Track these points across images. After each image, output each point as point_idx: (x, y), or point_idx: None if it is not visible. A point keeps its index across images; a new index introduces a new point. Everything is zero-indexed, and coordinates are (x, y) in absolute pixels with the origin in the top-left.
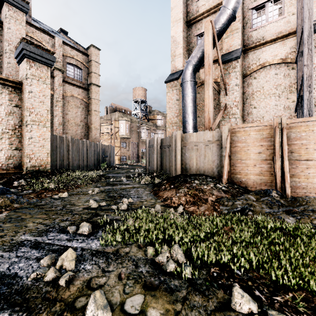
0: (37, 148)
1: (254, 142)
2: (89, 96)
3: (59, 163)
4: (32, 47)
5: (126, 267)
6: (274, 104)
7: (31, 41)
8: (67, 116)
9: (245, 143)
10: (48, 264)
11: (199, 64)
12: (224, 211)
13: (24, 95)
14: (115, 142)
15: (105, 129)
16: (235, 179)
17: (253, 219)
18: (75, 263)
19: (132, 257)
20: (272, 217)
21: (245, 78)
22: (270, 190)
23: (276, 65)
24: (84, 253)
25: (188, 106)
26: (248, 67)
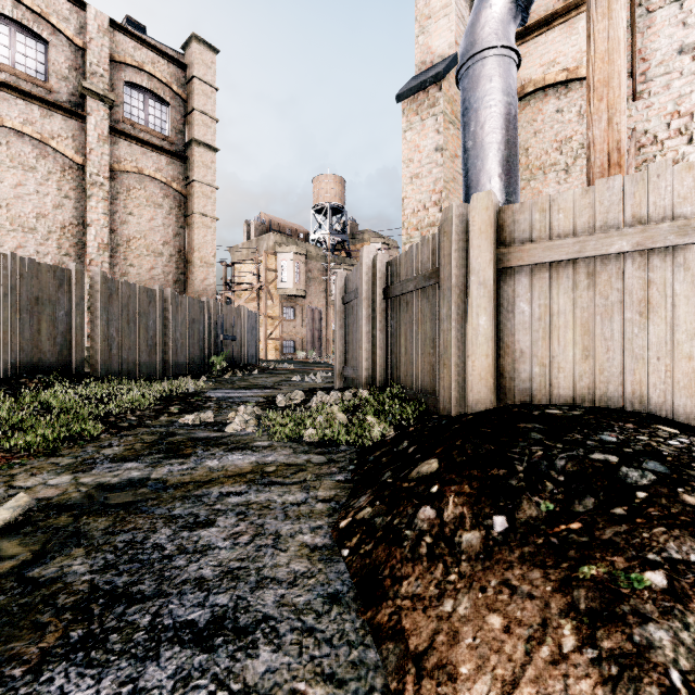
0: None
1: None
2: (186, 175)
3: (52, 353)
4: None
5: None
6: None
7: None
8: (124, 229)
9: None
10: None
11: None
12: None
13: None
14: (268, 308)
15: (245, 275)
16: None
17: None
18: None
19: None
20: None
21: None
22: None
23: None
24: None
25: (488, 142)
26: None
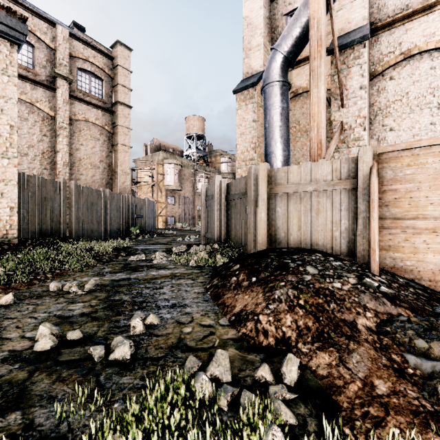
0: None
1: (436, 181)
2: (113, 121)
3: (52, 226)
4: None
5: None
6: (429, 123)
7: None
8: (78, 153)
9: (413, 183)
10: None
11: (295, 52)
12: None
13: None
14: (159, 197)
15: (144, 176)
16: (387, 261)
17: None
18: None
19: None
20: None
21: (373, 79)
22: None
23: (433, 52)
24: None
25: (275, 126)
26: (379, 60)
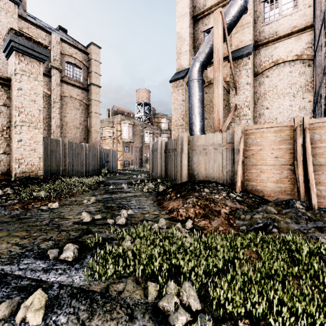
0: (28, 152)
1: (271, 145)
2: (89, 97)
3: (55, 168)
4: (22, 39)
5: (116, 320)
6: (289, 105)
7: (20, 32)
8: (65, 118)
9: (261, 146)
10: (4, 315)
11: (207, 61)
12: (242, 227)
13: (13, 92)
14: (118, 147)
15: (107, 132)
16: (249, 187)
17: (280, 239)
18: (45, 311)
19: (126, 300)
20: (304, 236)
21: (257, 76)
22: (293, 201)
23: (291, 62)
24: (62, 292)
25: (195, 106)
26: (260, 65)
